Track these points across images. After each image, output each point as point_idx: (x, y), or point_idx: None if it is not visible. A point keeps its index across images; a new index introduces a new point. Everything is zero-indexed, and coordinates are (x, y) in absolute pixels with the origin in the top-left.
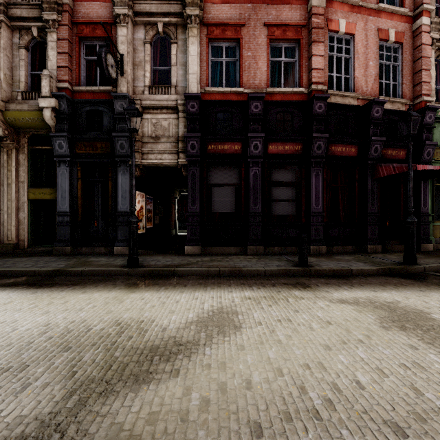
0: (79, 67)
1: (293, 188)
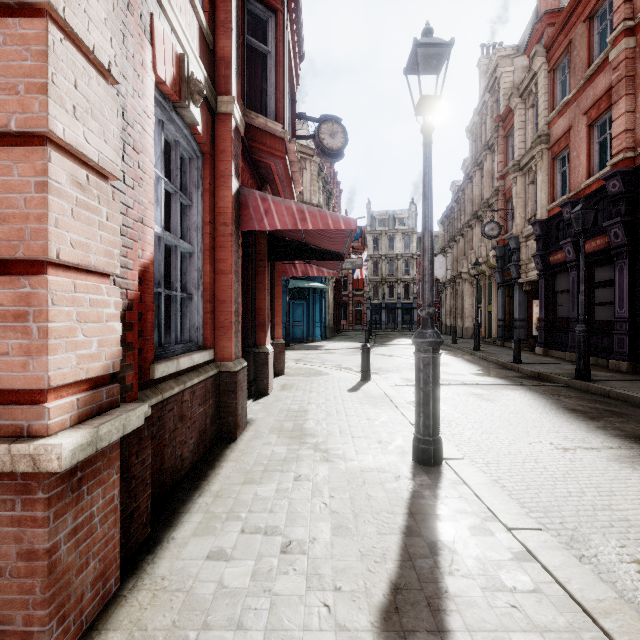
0: (506, 222)
1: (612, 287)
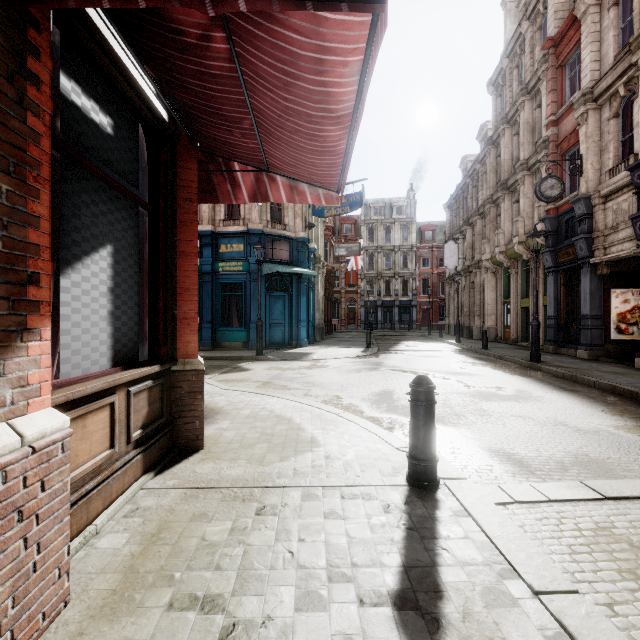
0: None
1: None
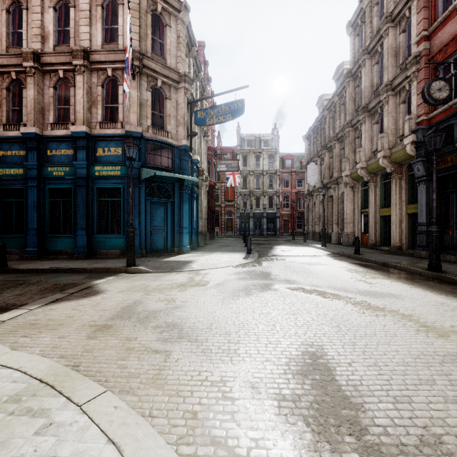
0: None
1: None
